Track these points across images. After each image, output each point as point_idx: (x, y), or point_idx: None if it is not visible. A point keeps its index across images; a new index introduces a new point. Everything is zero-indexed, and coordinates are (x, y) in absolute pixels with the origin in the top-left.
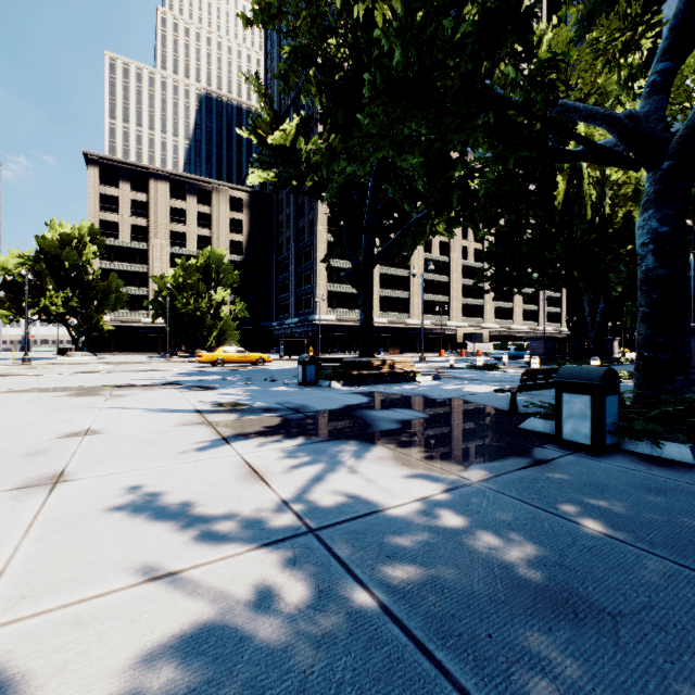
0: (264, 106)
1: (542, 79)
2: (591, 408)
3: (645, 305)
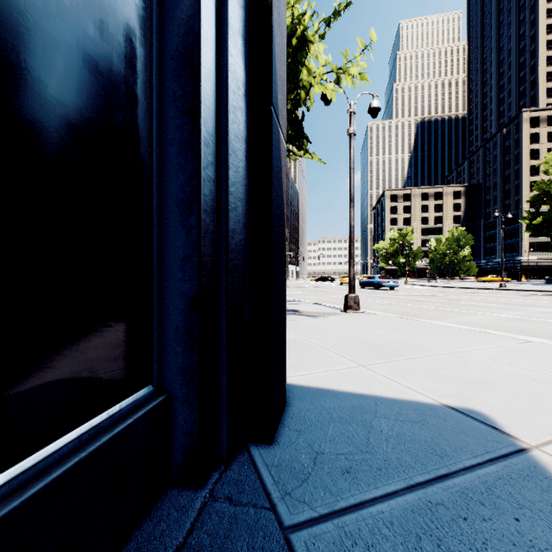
0: (529, 215)
1: None
2: None
3: None
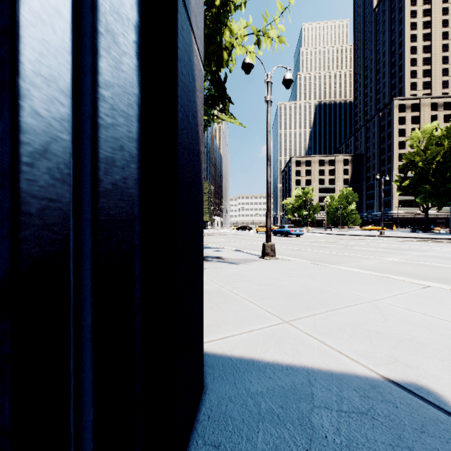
0: (400, 179)
1: None
2: None
3: None
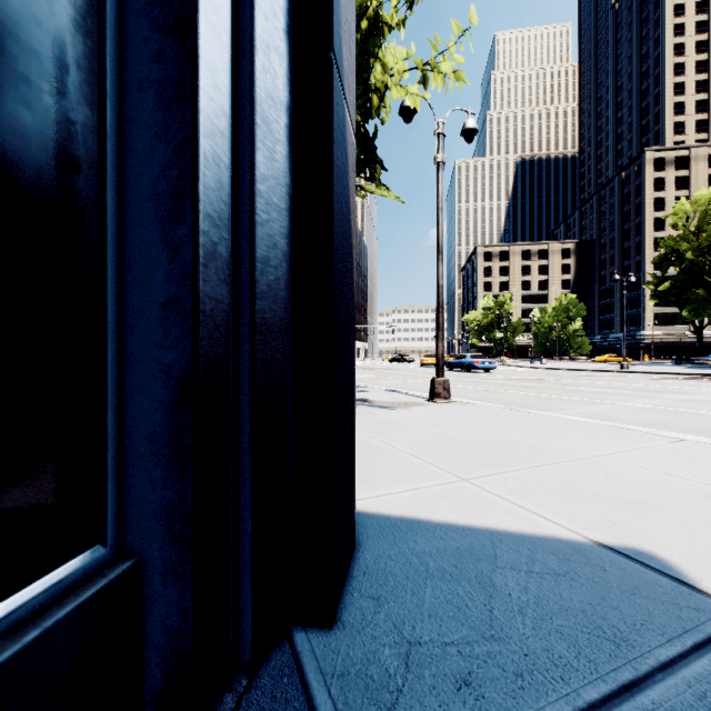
0: (655, 279)
1: None
2: None
3: None
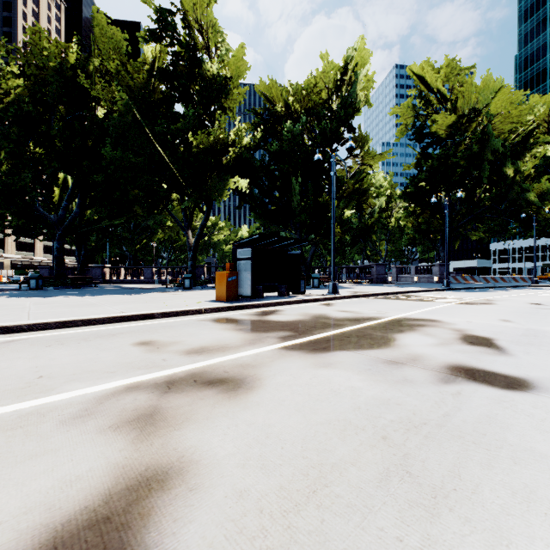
0: None
1: (31, 198)
2: (36, 282)
3: (56, 262)
